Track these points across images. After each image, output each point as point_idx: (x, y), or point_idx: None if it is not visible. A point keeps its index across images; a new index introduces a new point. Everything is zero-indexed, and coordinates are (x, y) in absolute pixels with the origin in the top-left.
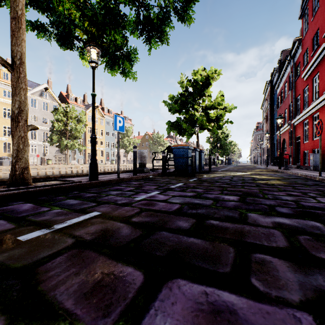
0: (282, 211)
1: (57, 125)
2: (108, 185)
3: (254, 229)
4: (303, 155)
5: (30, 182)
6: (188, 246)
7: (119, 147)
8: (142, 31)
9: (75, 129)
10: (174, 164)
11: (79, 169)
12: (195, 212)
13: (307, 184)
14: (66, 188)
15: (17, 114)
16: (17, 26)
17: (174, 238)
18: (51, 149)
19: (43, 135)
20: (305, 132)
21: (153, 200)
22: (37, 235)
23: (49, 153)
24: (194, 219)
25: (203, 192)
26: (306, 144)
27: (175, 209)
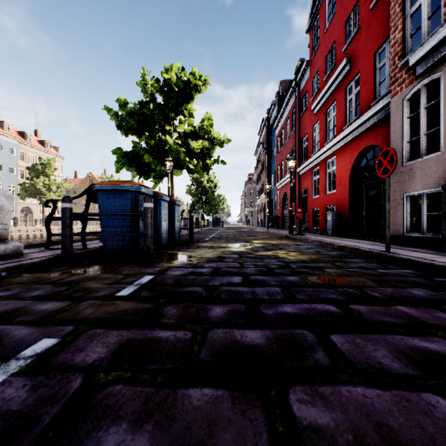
0: None
1: None
2: None
3: None
4: (313, 214)
5: None
6: None
7: None
8: None
9: None
10: (102, 232)
11: None
12: None
13: (421, 282)
14: None
15: None
16: None
17: None
18: None
19: None
20: (314, 183)
21: None
22: None
23: None
24: None
25: None
26: (316, 200)
27: None
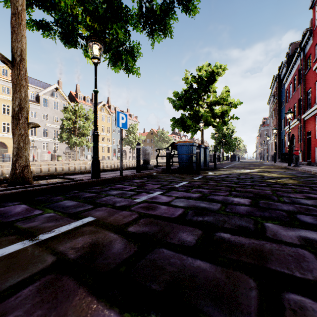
0: (306, 220)
1: (66, 123)
2: (110, 183)
3: (276, 247)
4: (315, 151)
5: (31, 181)
6: (193, 274)
7: (121, 144)
8: (145, 24)
9: (83, 126)
10: (179, 161)
11: (87, 165)
12: (201, 219)
13: None
14: (67, 186)
15: (17, 112)
16: (17, 22)
17: (176, 260)
18: (61, 146)
19: (54, 133)
20: (316, 127)
21: (154, 202)
22: (15, 249)
23: (59, 149)
24: (200, 230)
25: (209, 192)
26: None
27: (178, 216)
